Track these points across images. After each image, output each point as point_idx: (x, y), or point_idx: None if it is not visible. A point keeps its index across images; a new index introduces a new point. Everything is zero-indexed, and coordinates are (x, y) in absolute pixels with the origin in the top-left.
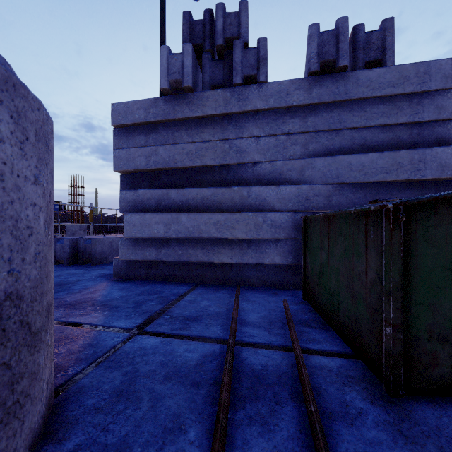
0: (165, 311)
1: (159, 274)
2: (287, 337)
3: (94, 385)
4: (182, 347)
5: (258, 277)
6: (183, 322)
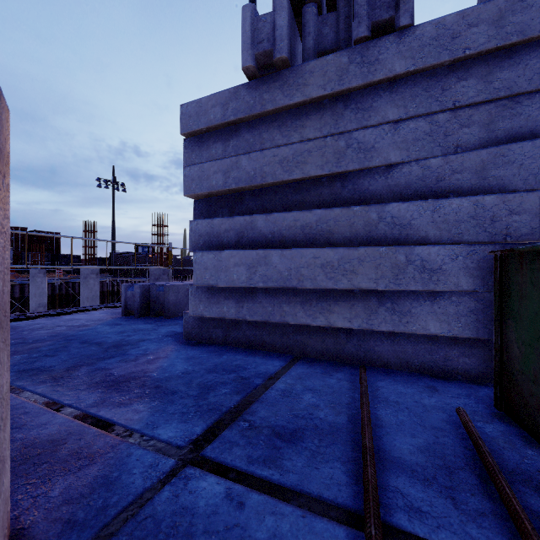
0: (243, 410)
1: (242, 338)
2: (508, 529)
3: None
4: (265, 523)
5: (397, 353)
6: (271, 442)
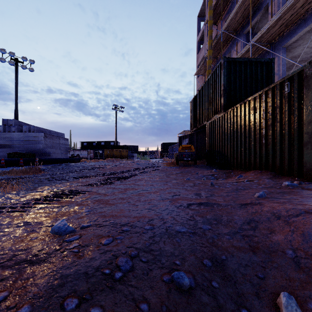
0: None
1: None
2: None
3: None
4: None
5: None
6: None
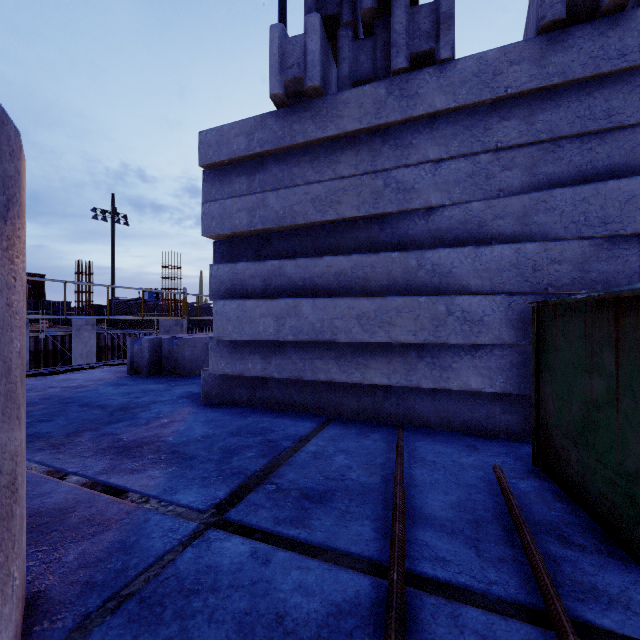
0: (270, 474)
1: (269, 398)
2: (524, 572)
3: None
4: (290, 576)
5: (437, 412)
6: (299, 504)
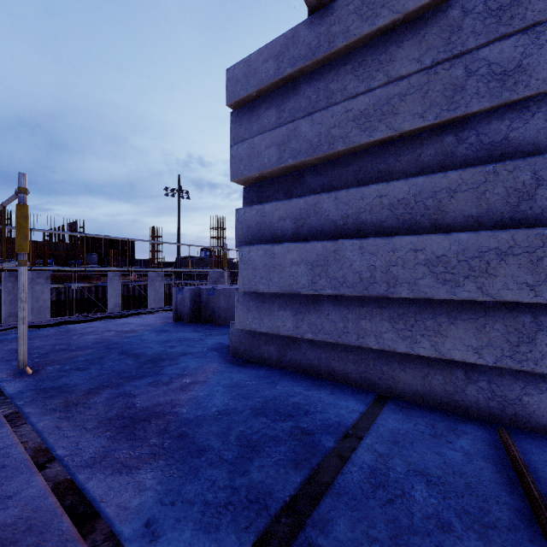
0: (305, 513)
1: (301, 360)
2: None
3: None
4: None
5: None
6: None
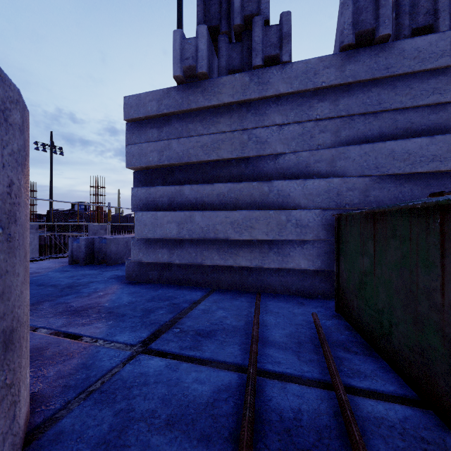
0: (175, 323)
1: (173, 277)
2: (323, 366)
3: (75, 429)
4: (191, 375)
5: (281, 283)
6: (195, 338)
